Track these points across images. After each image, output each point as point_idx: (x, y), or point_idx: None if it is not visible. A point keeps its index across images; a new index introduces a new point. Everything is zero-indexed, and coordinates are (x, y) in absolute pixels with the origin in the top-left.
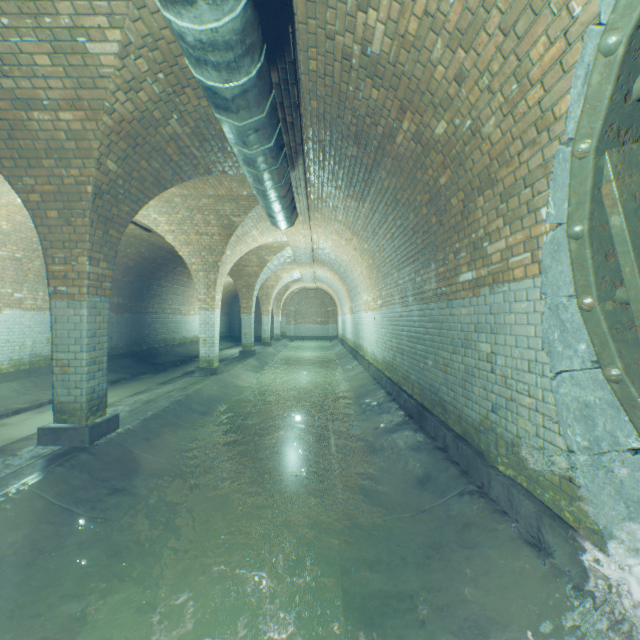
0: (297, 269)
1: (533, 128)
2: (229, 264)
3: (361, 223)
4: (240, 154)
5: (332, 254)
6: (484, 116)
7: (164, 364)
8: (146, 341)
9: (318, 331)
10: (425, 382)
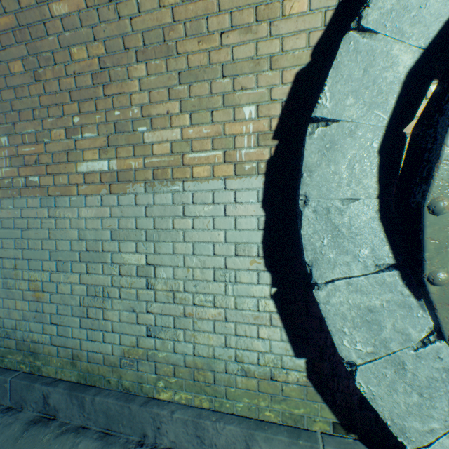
0: None
1: (253, 11)
2: None
3: None
4: None
5: None
6: None
7: None
8: None
9: None
10: None
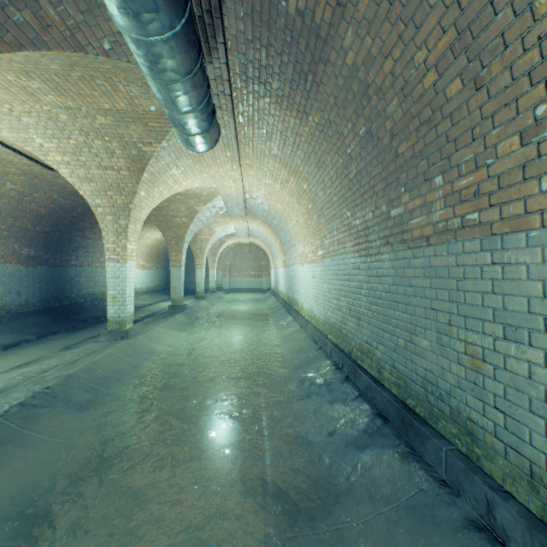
0: (230, 223)
1: None
2: (146, 208)
3: (302, 153)
4: None
5: (265, 204)
6: None
7: (85, 321)
8: (68, 296)
9: (252, 284)
10: (411, 370)
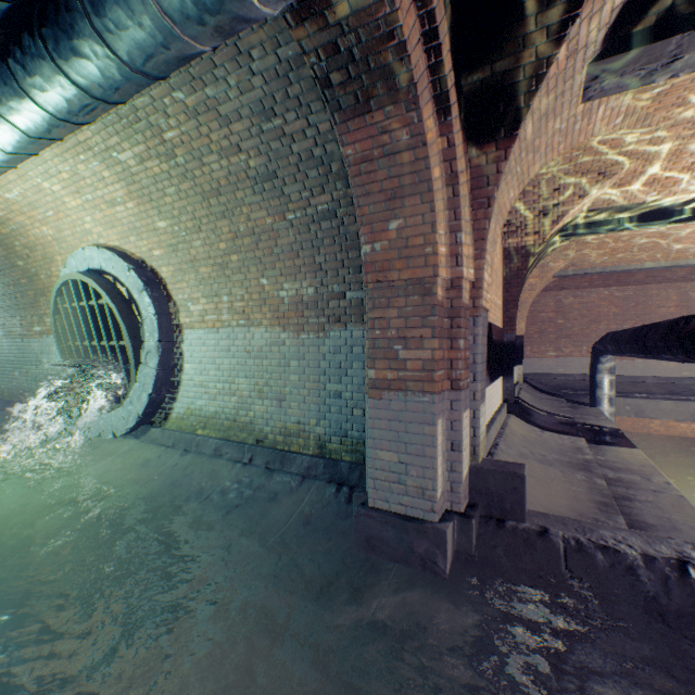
0: None
1: None
2: None
3: None
4: None
5: None
6: (41, 273)
7: None
8: None
9: None
10: (15, 386)
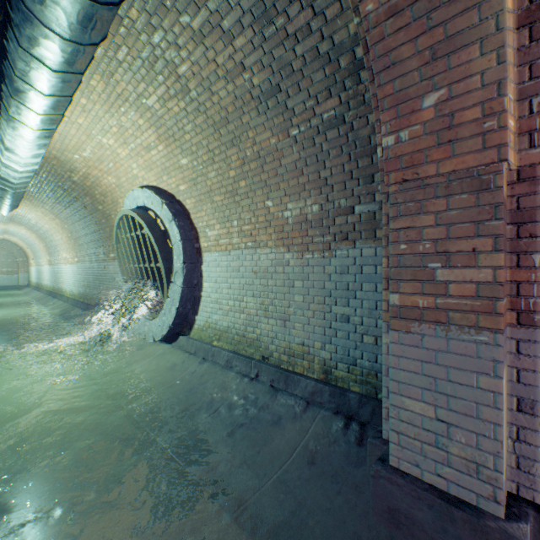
0: None
1: None
2: None
3: (64, 215)
4: (2, 196)
5: (34, 221)
6: (112, 213)
7: None
8: None
9: (4, 281)
10: (101, 297)
